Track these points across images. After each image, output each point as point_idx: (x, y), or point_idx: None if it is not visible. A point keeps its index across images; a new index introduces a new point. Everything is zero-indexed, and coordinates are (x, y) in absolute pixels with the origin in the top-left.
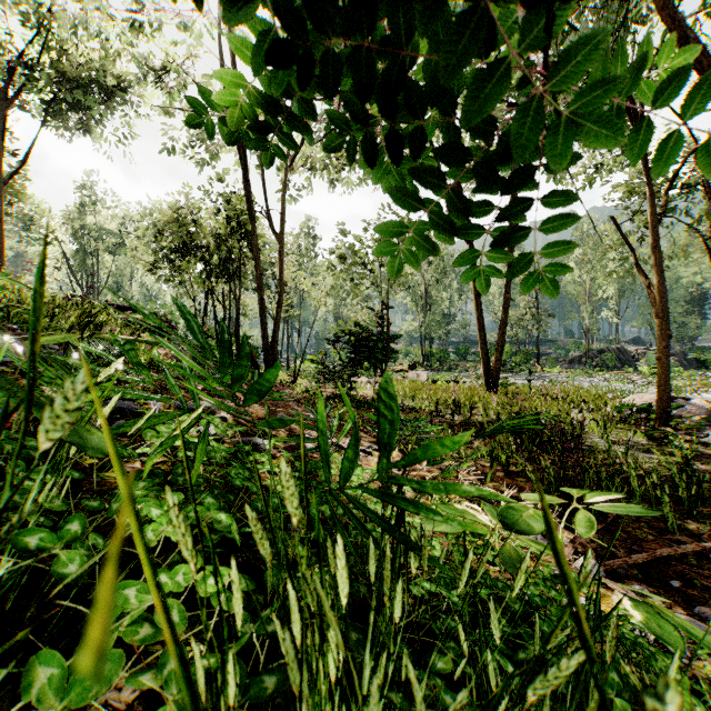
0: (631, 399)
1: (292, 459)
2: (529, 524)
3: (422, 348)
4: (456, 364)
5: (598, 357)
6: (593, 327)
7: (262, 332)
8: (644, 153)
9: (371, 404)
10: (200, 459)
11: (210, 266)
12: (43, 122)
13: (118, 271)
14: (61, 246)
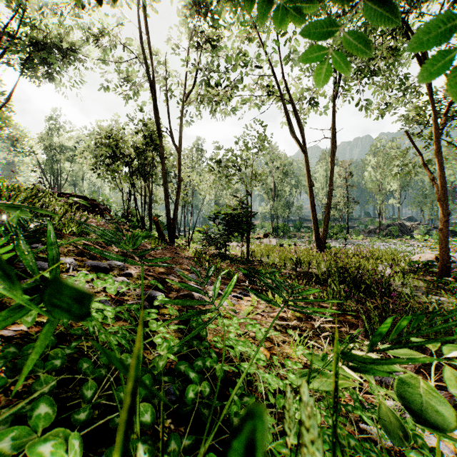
0: (416, 257)
1: (177, 314)
2: (435, 410)
3: (272, 223)
4: (294, 234)
5: (387, 229)
6: (383, 209)
7: (166, 212)
8: (430, 87)
9: (240, 261)
10: (40, 347)
11: (132, 168)
12: (21, 73)
13: (74, 173)
14: (37, 156)
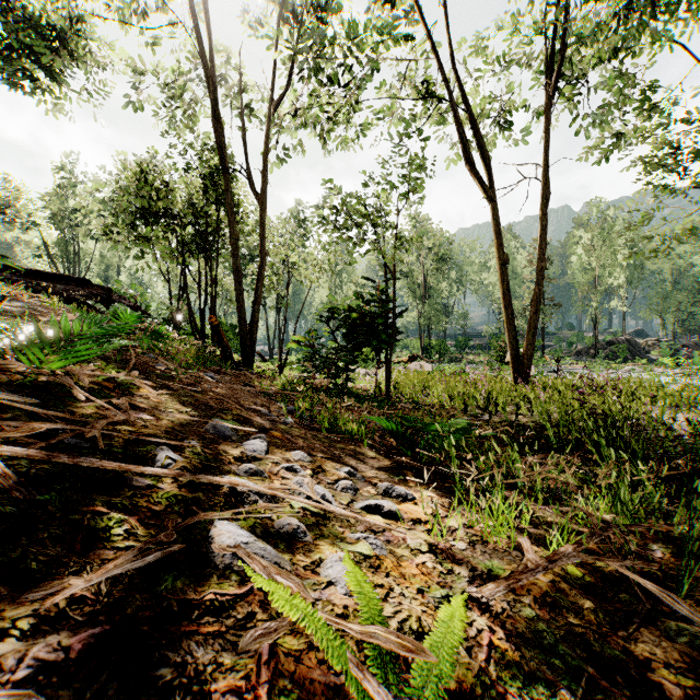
0: None
1: None
2: None
3: (421, 339)
4: (455, 357)
5: (607, 348)
6: (598, 318)
7: (238, 311)
8: None
9: (374, 400)
10: None
11: (182, 237)
12: None
13: (105, 260)
14: (40, 231)
